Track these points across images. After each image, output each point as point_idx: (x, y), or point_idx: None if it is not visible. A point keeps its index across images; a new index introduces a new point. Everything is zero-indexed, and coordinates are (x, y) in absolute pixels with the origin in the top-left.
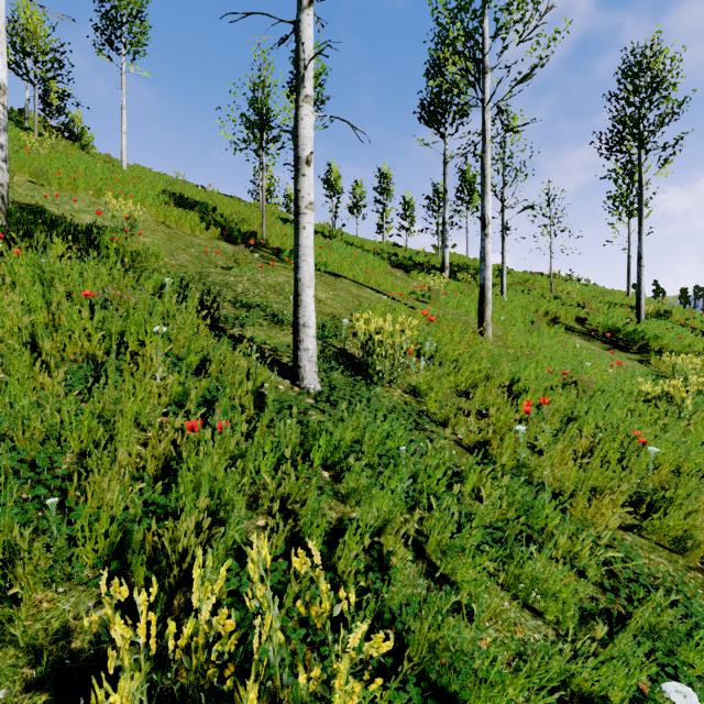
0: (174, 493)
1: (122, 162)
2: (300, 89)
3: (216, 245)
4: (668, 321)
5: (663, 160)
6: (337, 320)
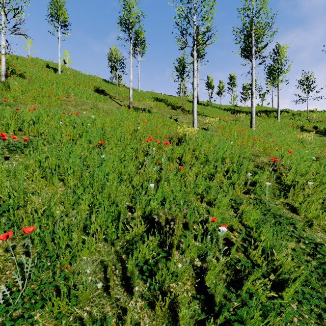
0: None
1: (138, 89)
2: (194, 76)
3: (171, 111)
4: None
5: None
6: (203, 124)
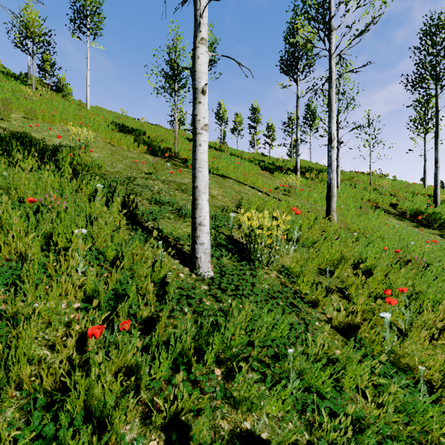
0: (63, 419)
1: (87, 104)
2: (197, 33)
3: (143, 157)
4: None
5: None
6: (225, 211)
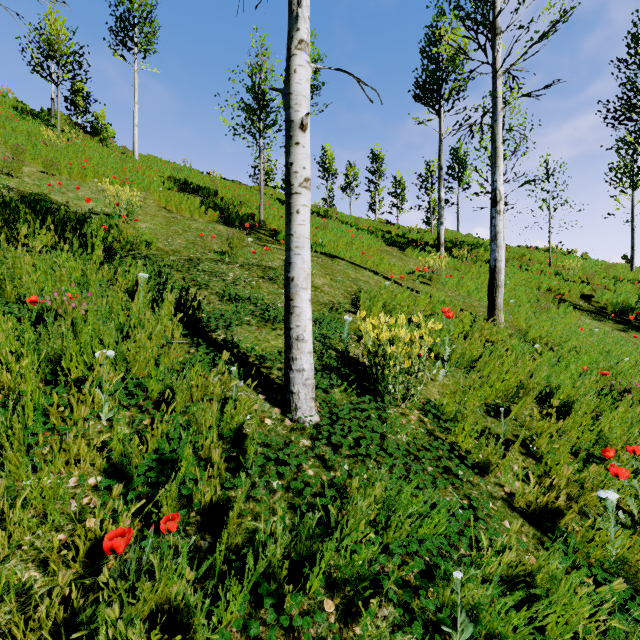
0: None
1: (134, 152)
2: (293, 33)
3: (213, 229)
4: None
5: None
6: (335, 311)
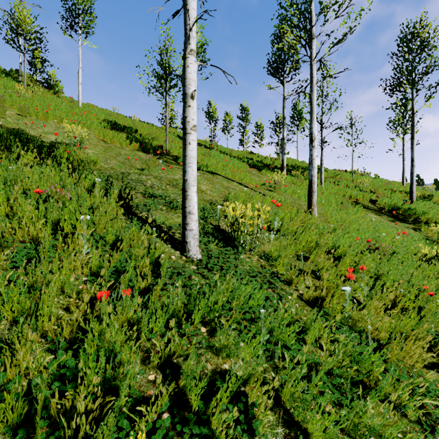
0: (82, 356)
1: (79, 101)
2: (187, 45)
3: (135, 154)
4: (430, 202)
5: (428, 96)
6: (213, 205)
